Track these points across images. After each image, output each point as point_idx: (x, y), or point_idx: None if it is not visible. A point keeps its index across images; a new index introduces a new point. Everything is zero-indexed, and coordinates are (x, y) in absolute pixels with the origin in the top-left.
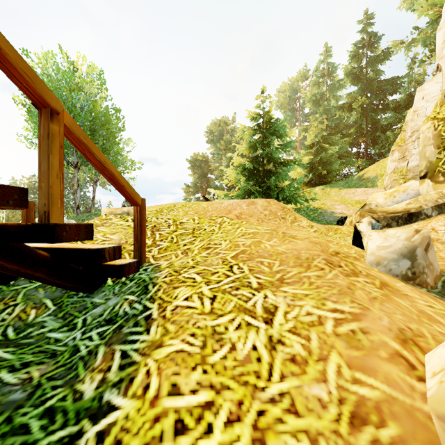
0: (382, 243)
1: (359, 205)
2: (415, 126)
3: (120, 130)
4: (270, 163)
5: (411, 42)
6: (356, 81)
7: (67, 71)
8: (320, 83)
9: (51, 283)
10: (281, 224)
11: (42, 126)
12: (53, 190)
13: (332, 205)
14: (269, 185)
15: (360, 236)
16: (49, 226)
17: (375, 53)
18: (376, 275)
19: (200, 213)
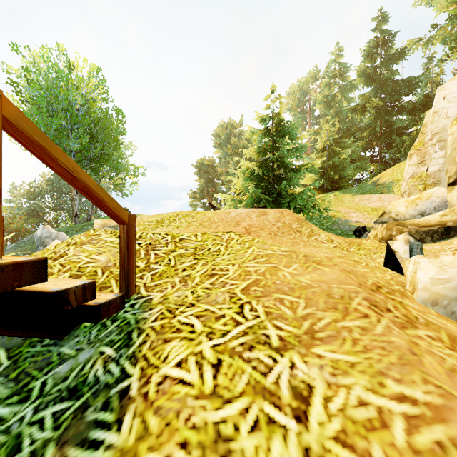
0: (438, 274)
1: (376, 213)
2: (435, 128)
3: (121, 133)
4: (280, 167)
5: (430, 40)
6: (370, 82)
7: (63, 70)
8: (332, 84)
9: None
10: (297, 239)
11: None
12: None
13: (347, 213)
14: (279, 192)
15: (394, 257)
16: None
17: (390, 52)
18: (438, 323)
19: (205, 225)
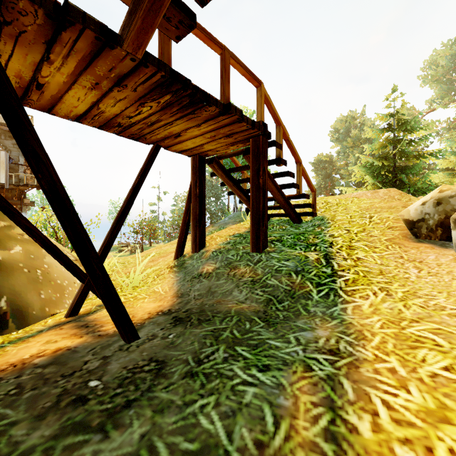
0: None
1: None
2: None
3: None
4: (402, 157)
5: None
6: None
7: None
8: None
9: (292, 216)
10: None
11: (297, 168)
12: (300, 185)
13: None
14: (400, 179)
15: None
16: (303, 194)
17: None
18: None
19: None
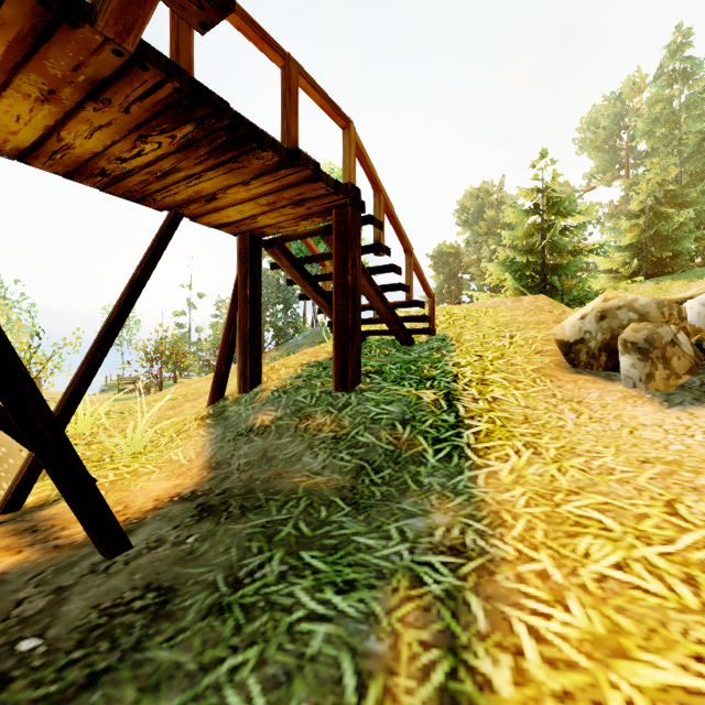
0: None
1: None
2: None
3: None
4: (553, 251)
5: None
6: None
7: None
8: (667, 97)
9: (399, 334)
10: None
11: (407, 260)
12: (411, 287)
13: None
14: (551, 283)
15: None
16: (415, 301)
17: None
18: None
19: None
